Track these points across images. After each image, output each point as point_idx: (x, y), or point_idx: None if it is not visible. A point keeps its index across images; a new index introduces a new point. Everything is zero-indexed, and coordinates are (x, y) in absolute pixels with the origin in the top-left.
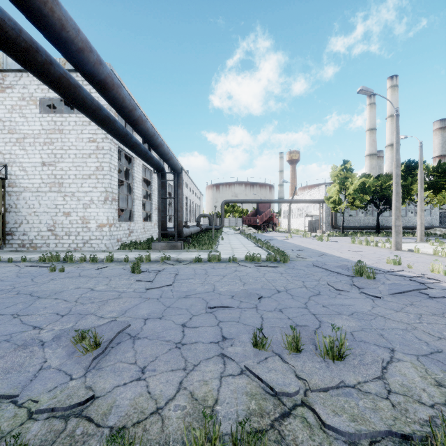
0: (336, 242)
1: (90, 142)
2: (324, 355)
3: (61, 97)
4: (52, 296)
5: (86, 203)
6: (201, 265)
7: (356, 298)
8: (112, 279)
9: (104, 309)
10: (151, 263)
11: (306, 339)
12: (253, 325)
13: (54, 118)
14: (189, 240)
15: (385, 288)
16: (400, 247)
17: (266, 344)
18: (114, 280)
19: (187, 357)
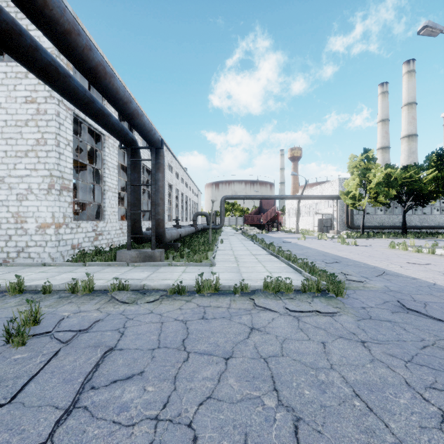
0: (368, 247)
1: (27, 103)
2: None
3: None
4: None
5: (20, 192)
6: (180, 303)
7: None
8: None
9: None
10: (89, 298)
11: None
12: None
13: None
14: (177, 244)
15: None
16: None
17: None
18: None
19: None
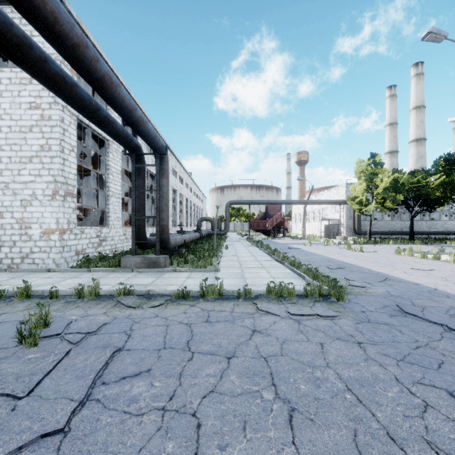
0: (374, 253)
1: (31, 109)
2: None
3: None
4: None
5: (25, 198)
6: (185, 307)
7: None
8: None
9: None
10: (95, 303)
11: None
12: None
13: None
14: (181, 250)
15: None
16: None
17: None
18: None
19: None
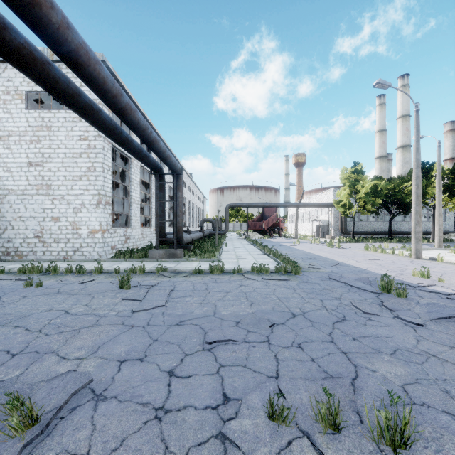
0: (348, 249)
1: (81, 140)
2: (377, 438)
3: (26, 75)
4: (13, 323)
5: (76, 207)
6: (201, 277)
7: (392, 326)
8: (95, 296)
9: (72, 344)
10: (145, 275)
11: (343, 402)
12: (265, 372)
13: (41, 113)
14: (190, 247)
15: (422, 311)
16: (420, 255)
17: (287, 412)
18: (97, 298)
19: (168, 441)
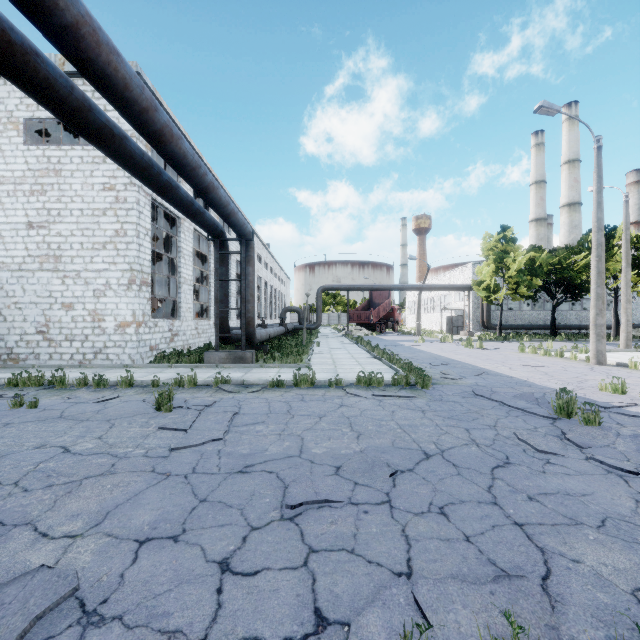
0: (495, 351)
1: (105, 190)
2: None
3: None
4: None
5: (98, 288)
6: (281, 393)
7: (587, 474)
8: (116, 423)
9: (63, 509)
10: (197, 390)
11: (535, 630)
12: (388, 563)
13: (46, 151)
14: (266, 347)
15: (629, 447)
16: (604, 360)
17: None
18: (118, 427)
19: None
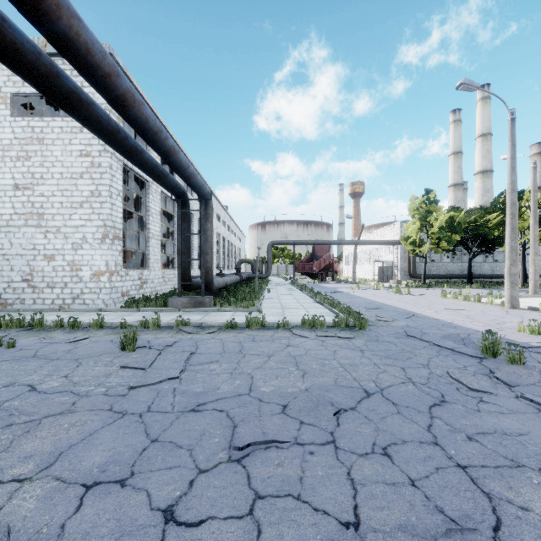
0: (421, 296)
1: (82, 156)
2: None
3: None
4: None
5: (76, 242)
6: (234, 334)
7: (520, 413)
8: (83, 362)
9: (17, 450)
10: (160, 331)
11: None
12: (335, 512)
13: (31, 122)
14: (223, 293)
15: None
16: (517, 304)
17: None
18: (85, 366)
19: None
